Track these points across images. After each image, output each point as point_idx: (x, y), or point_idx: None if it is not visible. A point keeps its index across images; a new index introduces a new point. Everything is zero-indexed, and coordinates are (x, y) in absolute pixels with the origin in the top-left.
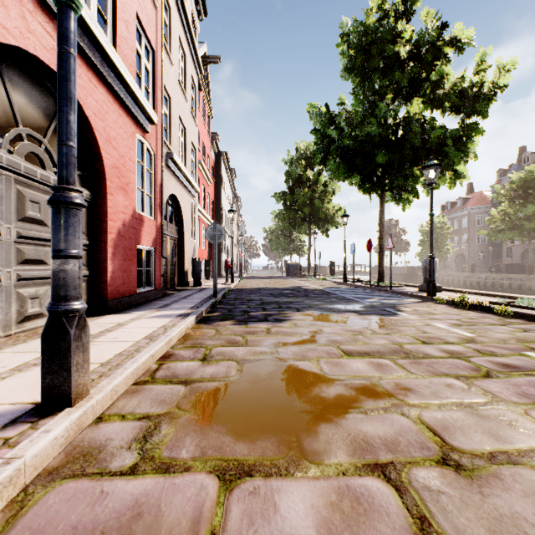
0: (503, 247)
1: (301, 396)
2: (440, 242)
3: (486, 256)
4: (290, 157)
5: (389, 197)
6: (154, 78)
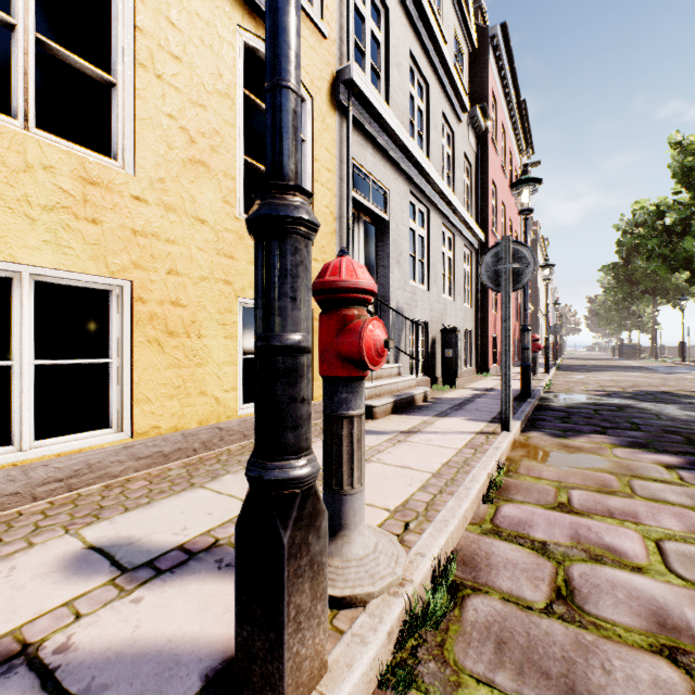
0: None
1: (597, 377)
2: None
3: None
4: (624, 222)
5: None
6: None
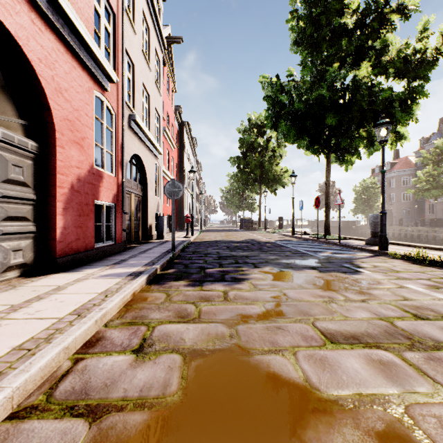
0: (426, 204)
1: None
2: (371, 200)
3: (410, 211)
4: (243, 127)
5: (333, 159)
6: (115, 41)
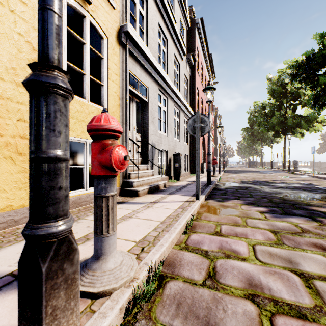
0: None
1: (239, 175)
2: None
3: None
4: (250, 110)
5: (292, 135)
6: None
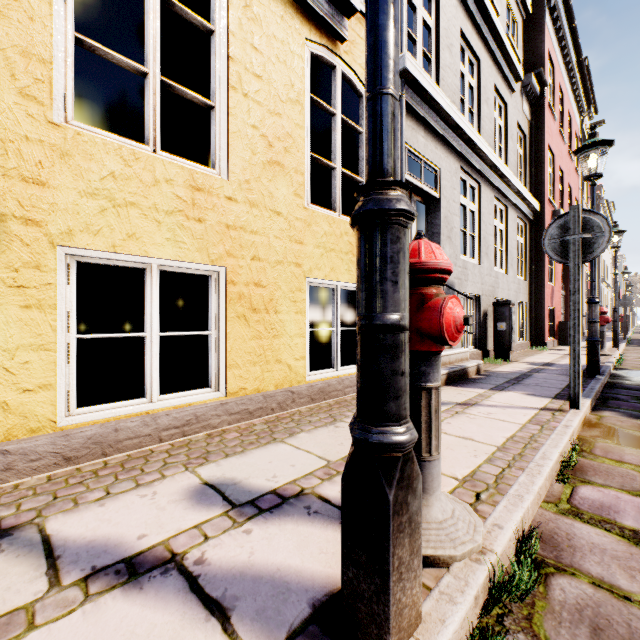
0: None
1: None
2: None
3: None
4: None
5: None
6: None
